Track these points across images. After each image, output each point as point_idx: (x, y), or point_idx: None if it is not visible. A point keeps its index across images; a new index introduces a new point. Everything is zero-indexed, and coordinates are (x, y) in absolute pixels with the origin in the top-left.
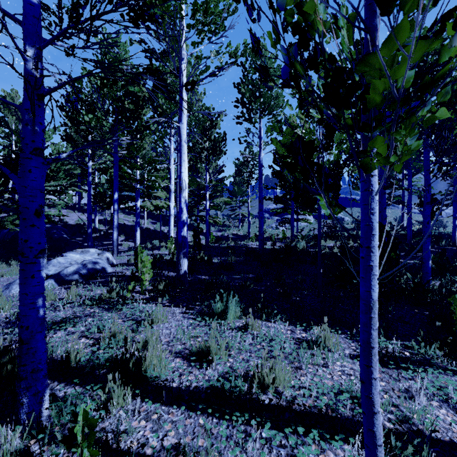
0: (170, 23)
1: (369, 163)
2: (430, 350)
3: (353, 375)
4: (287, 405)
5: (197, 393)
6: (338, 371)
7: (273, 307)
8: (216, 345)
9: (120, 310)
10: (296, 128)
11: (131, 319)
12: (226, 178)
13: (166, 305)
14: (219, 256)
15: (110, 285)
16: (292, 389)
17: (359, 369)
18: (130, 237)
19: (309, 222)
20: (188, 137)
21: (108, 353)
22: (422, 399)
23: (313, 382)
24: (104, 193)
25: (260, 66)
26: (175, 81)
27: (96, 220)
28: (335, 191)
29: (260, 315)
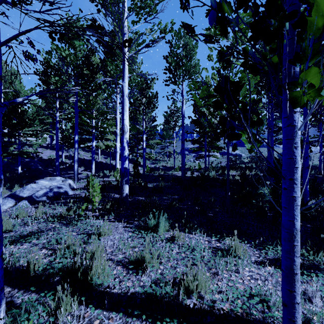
0: (115, 5)
1: (298, 97)
2: (316, 256)
3: (260, 279)
4: (208, 309)
5: (133, 298)
6: (247, 276)
7: (193, 221)
8: (149, 255)
9: (75, 225)
10: (210, 87)
11: (84, 232)
12: (157, 125)
13: (111, 220)
14: (152, 182)
15: (69, 205)
16: (211, 293)
17: (264, 274)
18: (88, 168)
19: (217, 157)
20: (129, 95)
21: (62, 262)
22: (317, 301)
23: (229, 287)
24: (69, 136)
25: (187, 24)
26: (120, 53)
27: (63, 156)
28: (258, 126)
29: (184, 228)
